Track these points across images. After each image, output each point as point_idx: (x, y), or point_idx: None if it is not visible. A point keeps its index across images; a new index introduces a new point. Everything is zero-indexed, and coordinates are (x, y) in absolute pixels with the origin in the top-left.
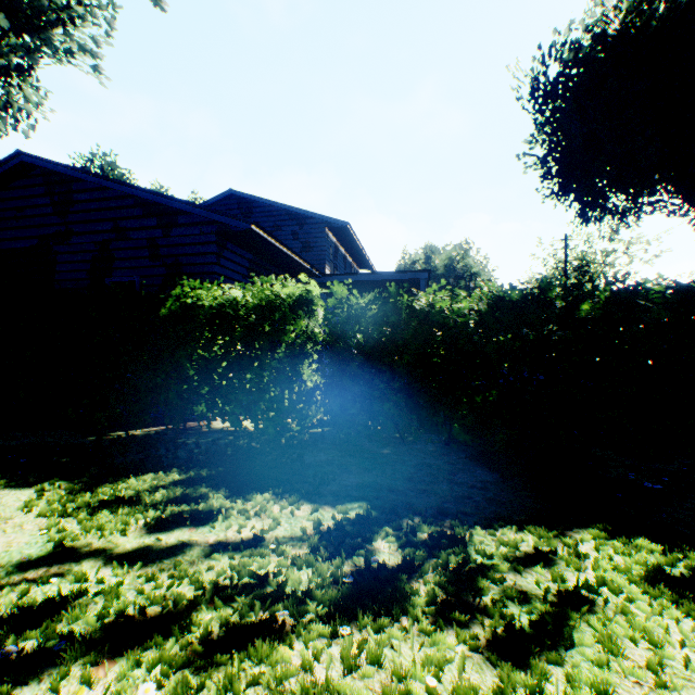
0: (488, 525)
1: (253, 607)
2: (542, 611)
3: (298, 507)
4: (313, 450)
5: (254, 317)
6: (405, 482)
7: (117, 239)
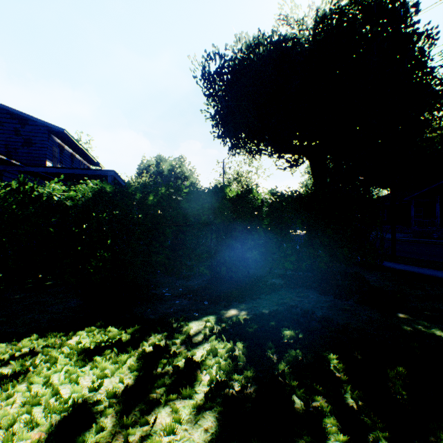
0: (20, 338)
1: None
2: None
3: None
4: None
5: None
6: None
7: None
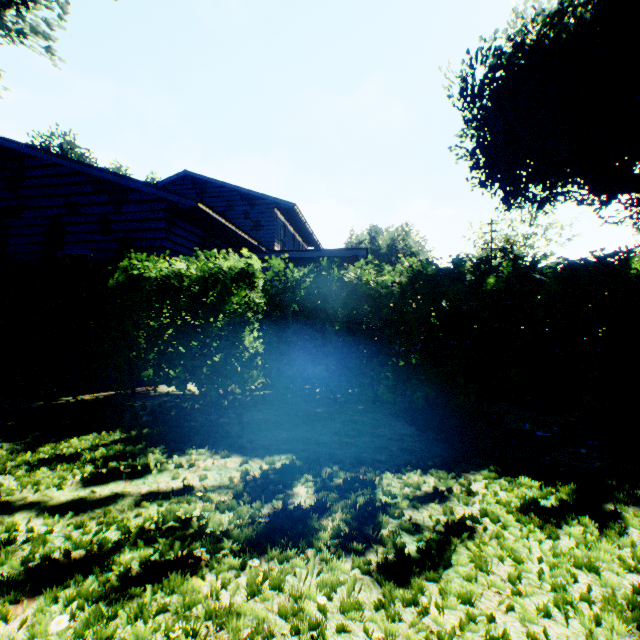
0: (397, 470)
1: (173, 547)
2: (428, 539)
3: (229, 460)
4: (252, 410)
5: (198, 288)
6: (332, 436)
7: (69, 214)
